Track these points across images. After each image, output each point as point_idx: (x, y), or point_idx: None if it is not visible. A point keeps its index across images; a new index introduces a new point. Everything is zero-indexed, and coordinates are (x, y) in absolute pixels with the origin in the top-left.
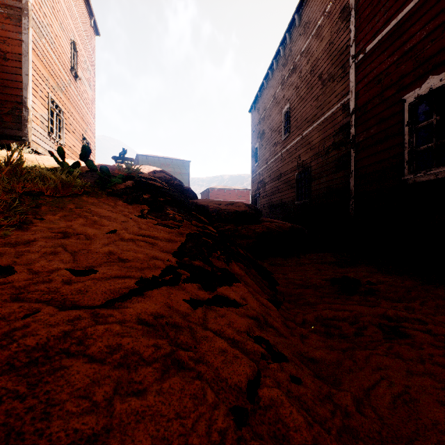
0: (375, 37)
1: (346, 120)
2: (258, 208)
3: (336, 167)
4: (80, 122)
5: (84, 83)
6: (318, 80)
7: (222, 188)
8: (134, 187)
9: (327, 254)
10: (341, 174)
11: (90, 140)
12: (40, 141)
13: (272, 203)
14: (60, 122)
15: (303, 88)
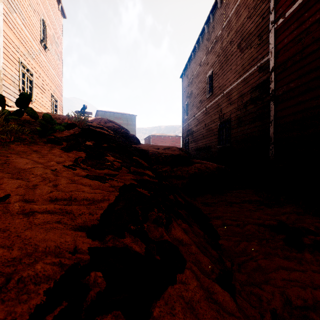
0: (296, 2)
1: (262, 79)
2: (188, 151)
3: (253, 118)
4: (49, 84)
5: (53, 54)
6: (237, 48)
7: (160, 135)
8: (80, 134)
9: (248, 190)
10: (257, 124)
11: (58, 98)
12: (11, 97)
13: (199, 146)
14: (30, 83)
15: (224, 56)
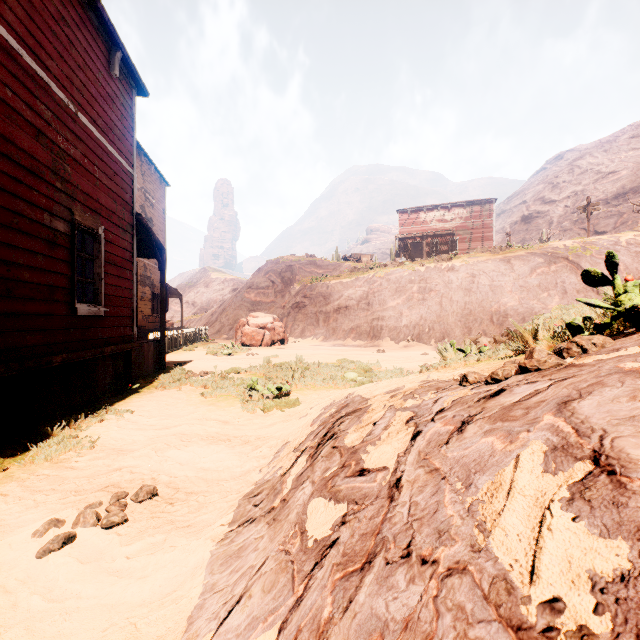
0: None
1: None
2: None
3: None
4: None
5: None
6: None
7: None
8: None
9: None
10: None
11: None
12: None
13: None
14: None
15: None
